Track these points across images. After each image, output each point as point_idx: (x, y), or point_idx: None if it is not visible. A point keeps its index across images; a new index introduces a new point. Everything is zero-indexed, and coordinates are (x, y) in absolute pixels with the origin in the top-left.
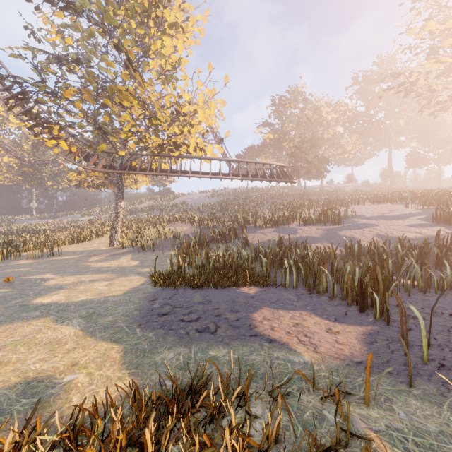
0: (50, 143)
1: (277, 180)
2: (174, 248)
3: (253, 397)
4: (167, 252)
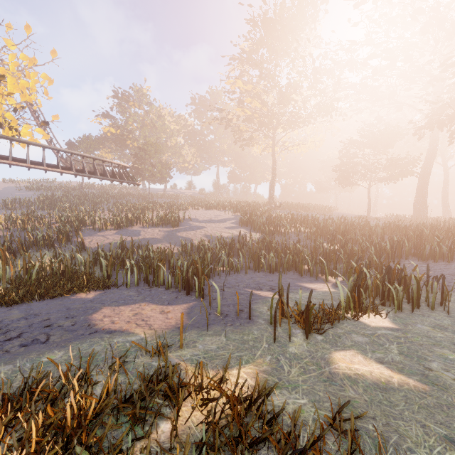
0: None
1: (119, 180)
2: None
3: (95, 376)
4: None
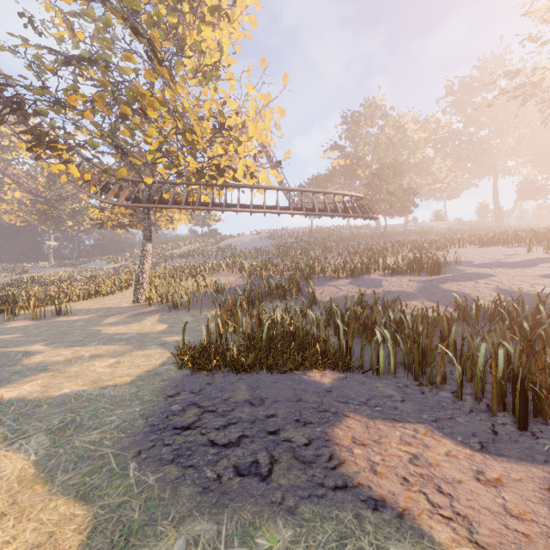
0: (56, 169)
1: (352, 215)
2: (216, 307)
3: None
4: (207, 311)
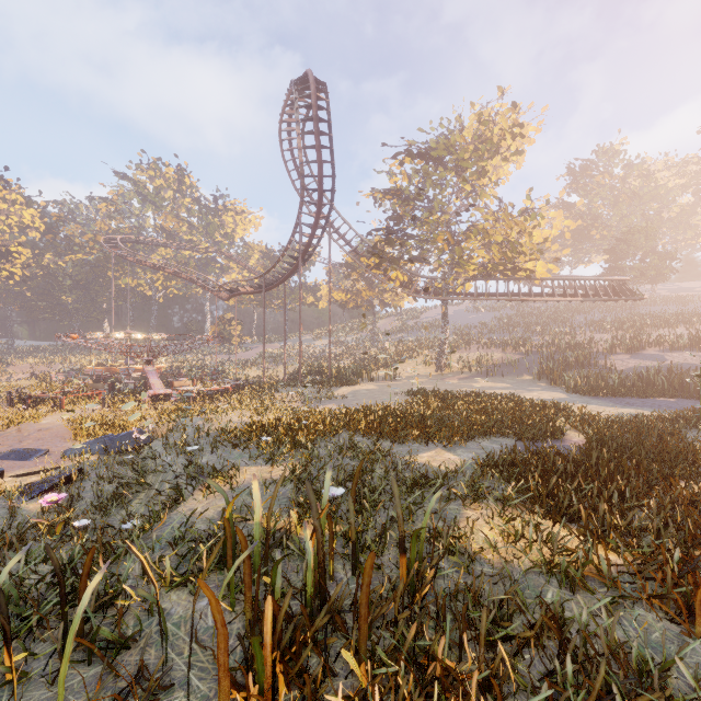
0: (393, 276)
1: (625, 299)
2: (532, 374)
3: None
4: (518, 377)
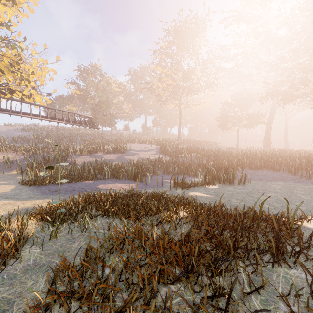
0: None
1: (89, 126)
2: (16, 169)
3: None
4: (7, 172)
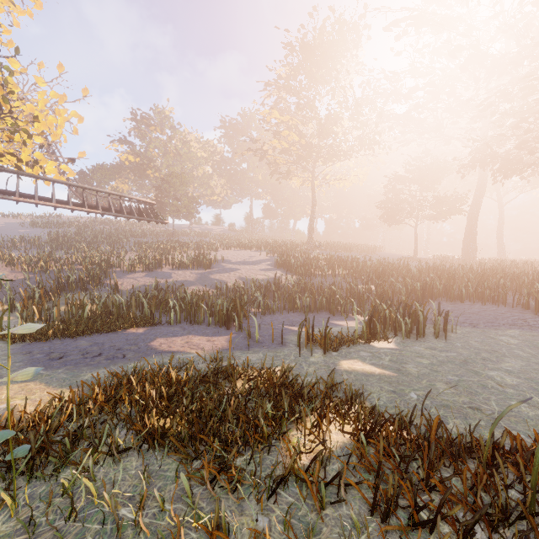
0: None
1: (147, 219)
2: (2, 302)
3: None
4: None
